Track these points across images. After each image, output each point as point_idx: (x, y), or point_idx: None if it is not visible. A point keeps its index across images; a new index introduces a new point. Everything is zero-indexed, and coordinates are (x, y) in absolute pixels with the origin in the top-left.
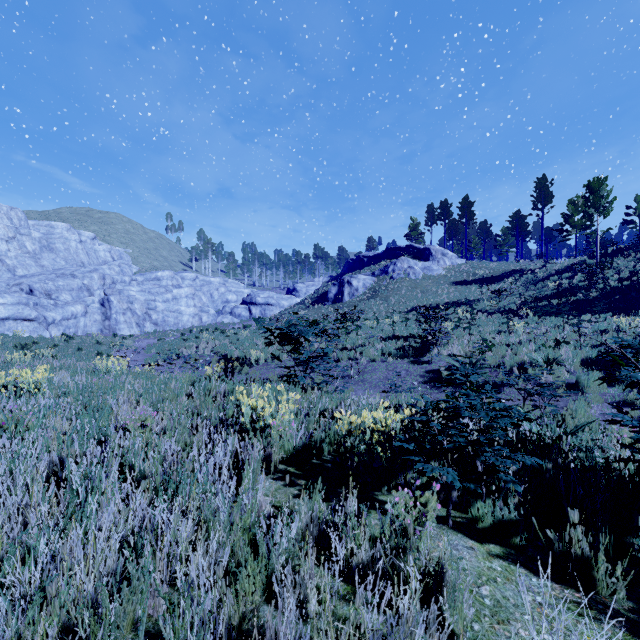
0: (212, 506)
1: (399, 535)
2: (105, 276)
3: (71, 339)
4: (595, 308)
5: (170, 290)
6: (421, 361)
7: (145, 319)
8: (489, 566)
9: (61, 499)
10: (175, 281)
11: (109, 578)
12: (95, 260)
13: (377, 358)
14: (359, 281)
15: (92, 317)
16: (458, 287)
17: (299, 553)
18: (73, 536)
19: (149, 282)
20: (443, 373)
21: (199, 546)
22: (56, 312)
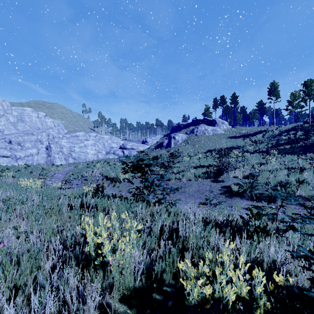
0: None
1: None
2: (49, 134)
3: (29, 167)
4: None
5: (83, 141)
6: (218, 180)
7: (69, 156)
8: None
9: None
10: (86, 137)
11: None
12: (45, 126)
13: (192, 178)
14: (179, 137)
15: (41, 155)
16: (231, 139)
17: None
18: None
19: (72, 137)
20: (233, 188)
21: None
22: (21, 152)
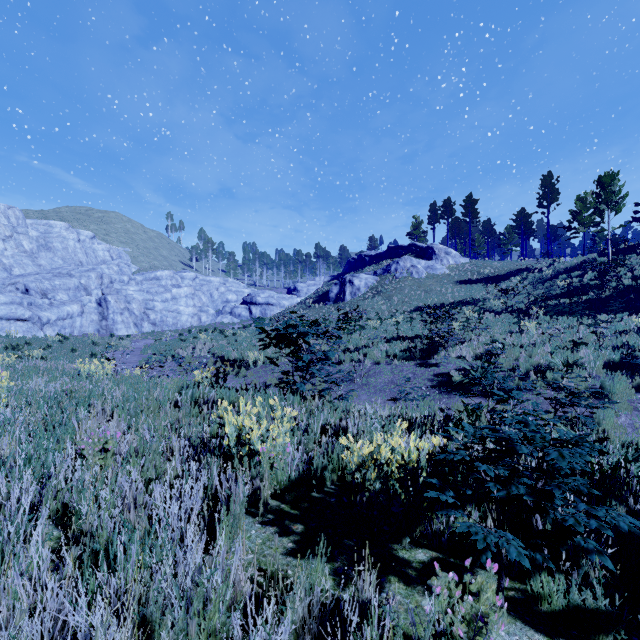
0: (159, 600)
1: None
2: (103, 275)
3: (66, 339)
4: (610, 307)
5: (169, 290)
6: (429, 364)
7: (143, 319)
8: None
9: None
10: (174, 281)
11: None
12: (94, 259)
13: (382, 360)
14: (361, 280)
15: (89, 317)
16: (462, 286)
17: None
18: None
19: (148, 282)
20: (453, 377)
21: None
22: (51, 312)
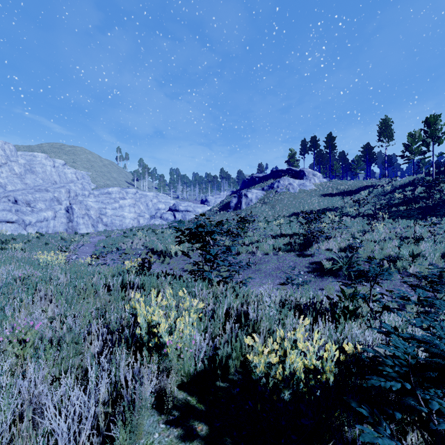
0: None
1: None
2: (70, 191)
3: (42, 236)
4: (438, 213)
5: (117, 201)
6: (305, 254)
7: (98, 221)
8: None
9: None
10: (121, 194)
11: None
12: (64, 180)
13: (270, 252)
14: (253, 194)
15: (59, 220)
16: (326, 198)
17: None
18: None
19: (103, 195)
20: (325, 265)
21: None
22: (32, 216)
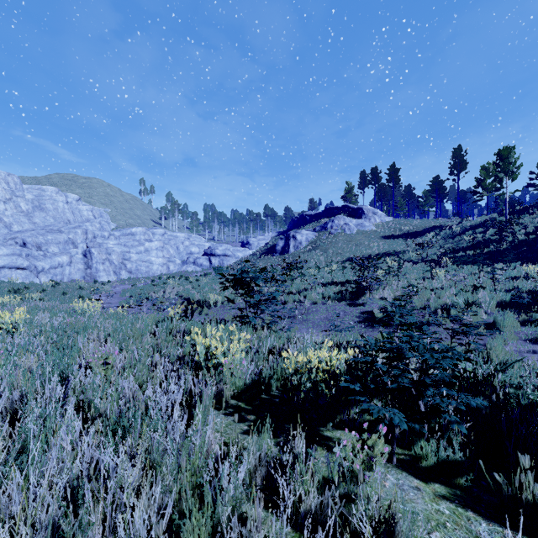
0: (160, 449)
1: (348, 482)
2: (87, 231)
3: (58, 285)
4: (506, 258)
5: (142, 243)
6: (356, 303)
7: (121, 268)
8: (437, 509)
9: (16, 438)
10: (147, 236)
11: (44, 534)
12: (79, 218)
13: (318, 301)
14: (302, 236)
15: (76, 266)
16: (387, 241)
17: (245, 505)
18: (12, 485)
19: (125, 237)
20: (376, 314)
21: (144, 492)
22: (45, 262)
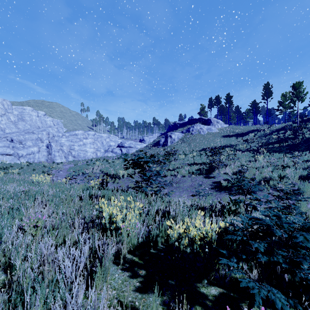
0: None
1: None
2: (49, 133)
3: (31, 164)
4: (300, 148)
5: (82, 140)
6: (209, 176)
7: (69, 154)
8: None
9: None
10: (84, 136)
11: None
12: (45, 125)
13: (186, 175)
14: (175, 135)
15: (42, 153)
16: (225, 138)
17: None
18: None
19: (71, 136)
20: (222, 183)
21: None
22: (23, 151)
